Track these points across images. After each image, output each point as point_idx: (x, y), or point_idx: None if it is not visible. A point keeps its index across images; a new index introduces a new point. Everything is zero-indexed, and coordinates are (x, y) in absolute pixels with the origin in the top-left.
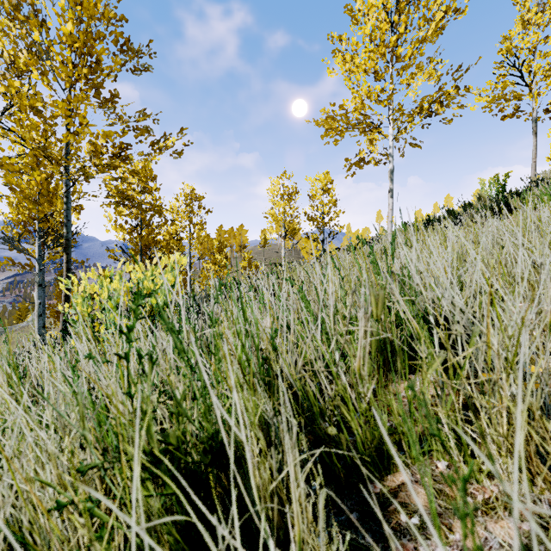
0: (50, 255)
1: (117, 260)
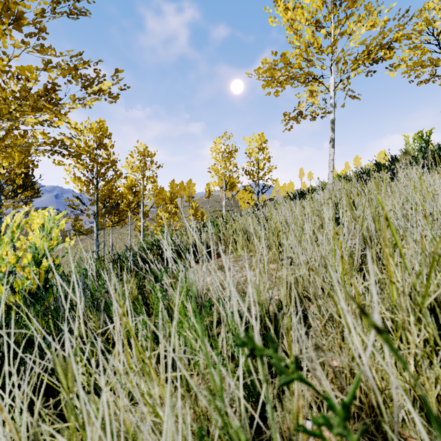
0: (11, 204)
1: (75, 209)
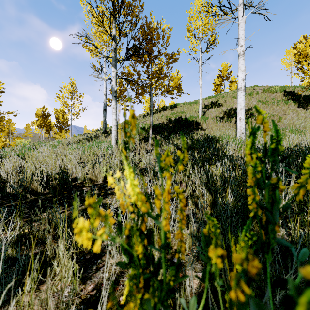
0: None
1: None
